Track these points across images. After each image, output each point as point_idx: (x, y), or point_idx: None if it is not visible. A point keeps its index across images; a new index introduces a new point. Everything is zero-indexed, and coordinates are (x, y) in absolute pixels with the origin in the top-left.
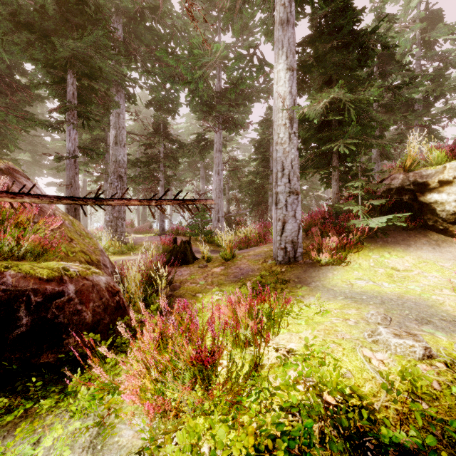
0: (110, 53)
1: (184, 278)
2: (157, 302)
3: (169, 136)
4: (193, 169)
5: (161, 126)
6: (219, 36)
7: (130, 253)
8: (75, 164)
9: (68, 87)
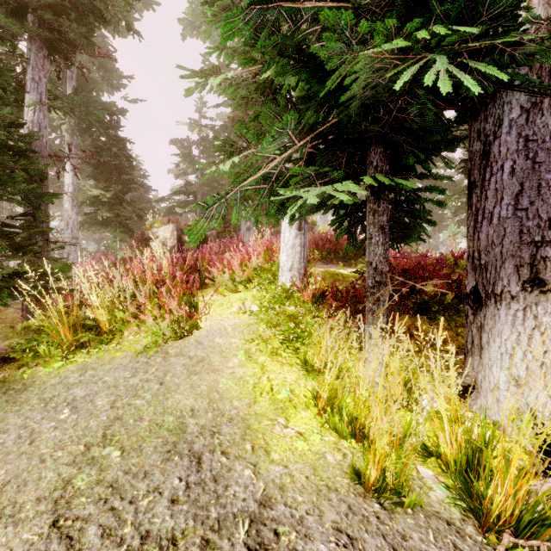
0: None
1: None
2: None
3: None
4: (61, 205)
5: None
6: None
7: None
8: None
9: None
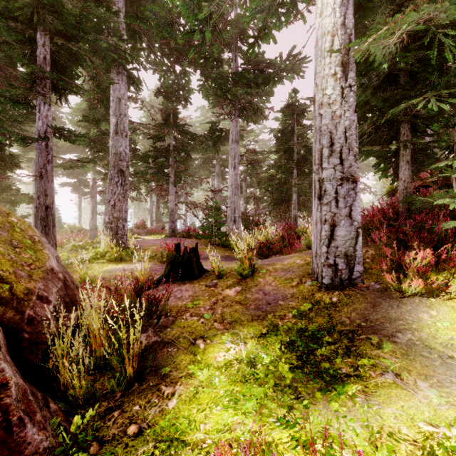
0: (108, 25)
1: (184, 304)
2: (116, 375)
3: (180, 126)
4: (208, 166)
5: (171, 116)
6: (235, 10)
7: (130, 260)
8: (46, 149)
9: (38, 48)
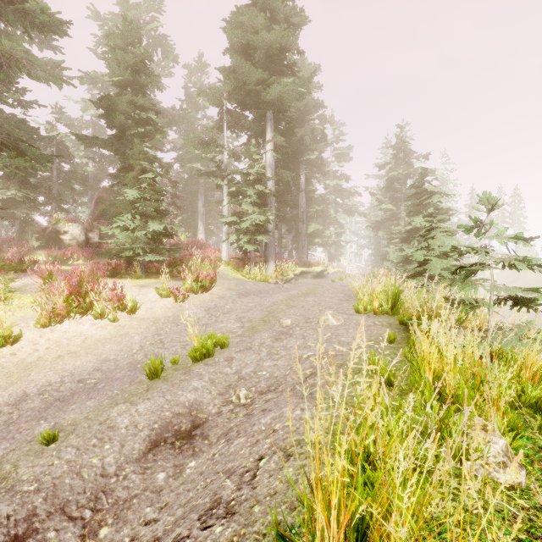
0: None
1: None
2: None
3: None
4: None
5: None
6: None
7: None
8: None
9: None
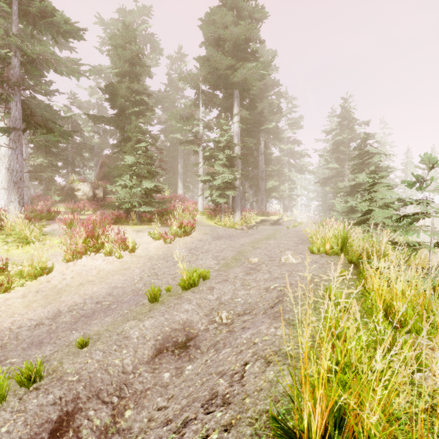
0: None
1: None
2: None
3: None
4: None
5: None
6: None
7: None
8: None
9: None
